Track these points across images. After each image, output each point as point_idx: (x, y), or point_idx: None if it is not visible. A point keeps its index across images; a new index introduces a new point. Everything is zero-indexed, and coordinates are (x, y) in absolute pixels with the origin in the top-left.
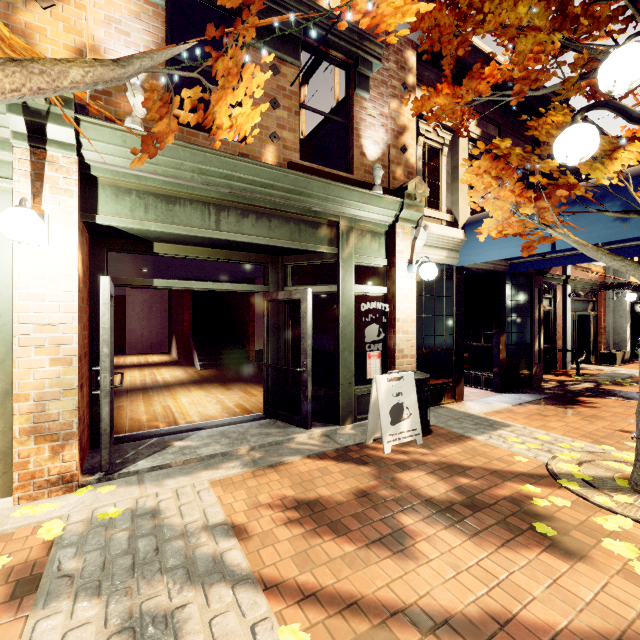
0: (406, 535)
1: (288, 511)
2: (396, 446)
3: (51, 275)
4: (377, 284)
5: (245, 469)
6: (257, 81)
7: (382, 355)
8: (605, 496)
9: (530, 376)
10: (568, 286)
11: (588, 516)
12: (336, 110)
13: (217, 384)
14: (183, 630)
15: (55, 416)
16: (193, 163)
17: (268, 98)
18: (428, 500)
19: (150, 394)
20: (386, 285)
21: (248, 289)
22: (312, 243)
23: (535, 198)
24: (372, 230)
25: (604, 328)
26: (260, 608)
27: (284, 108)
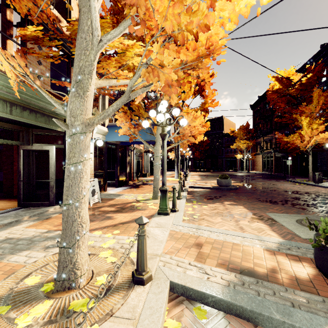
0: (110, 217)
1: None
2: (93, 204)
3: None
4: None
5: (36, 221)
6: None
7: None
8: (148, 201)
9: (126, 181)
10: (135, 150)
11: (146, 205)
12: None
13: None
14: None
15: None
16: (4, 82)
17: (37, 59)
18: (111, 211)
19: None
20: None
21: (13, 143)
22: (54, 126)
23: (134, 127)
24: None
25: (144, 165)
26: None
27: (44, 66)
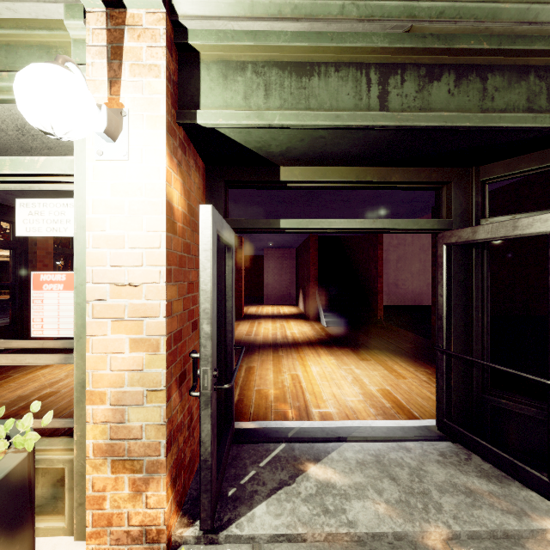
0: None
1: None
2: None
3: (132, 206)
4: None
5: None
6: None
7: None
8: None
9: None
10: None
11: None
12: None
13: (347, 349)
14: None
15: (136, 431)
16: None
17: None
18: None
19: (279, 354)
20: None
21: (416, 226)
22: None
23: None
24: None
25: None
26: None
27: None
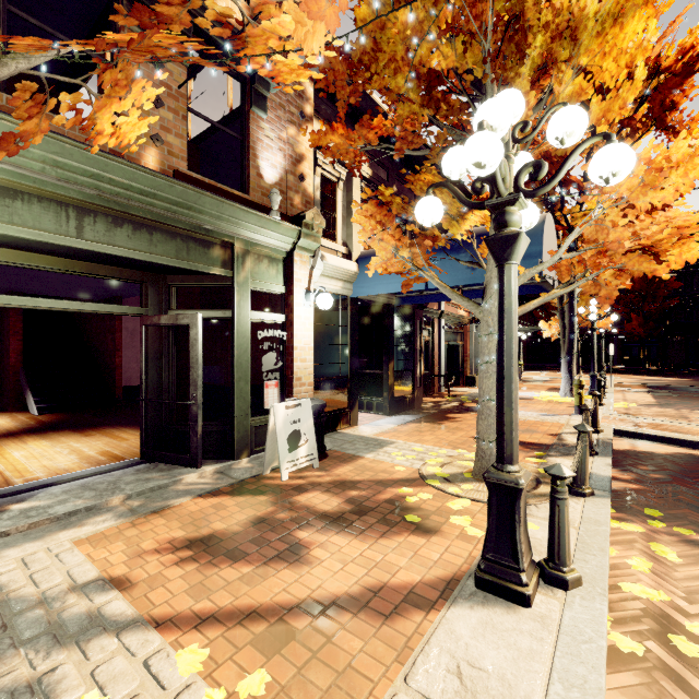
0: (302, 547)
1: (179, 552)
2: (294, 473)
3: None
4: (275, 311)
5: (121, 520)
6: (148, 94)
7: (280, 384)
8: (456, 487)
9: (413, 399)
10: (443, 319)
11: (444, 503)
12: (230, 118)
13: (68, 431)
14: (57, 690)
15: None
16: (45, 152)
17: None
18: (322, 514)
19: None
20: (284, 313)
21: (120, 311)
22: (203, 263)
23: (410, 244)
24: (270, 255)
25: (468, 356)
26: (153, 644)
27: (169, 109)
